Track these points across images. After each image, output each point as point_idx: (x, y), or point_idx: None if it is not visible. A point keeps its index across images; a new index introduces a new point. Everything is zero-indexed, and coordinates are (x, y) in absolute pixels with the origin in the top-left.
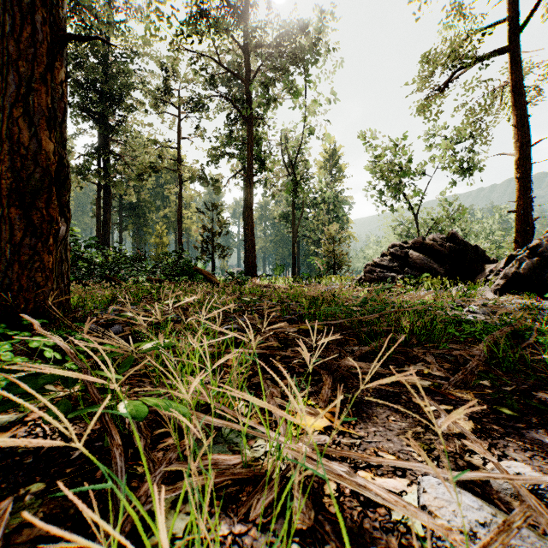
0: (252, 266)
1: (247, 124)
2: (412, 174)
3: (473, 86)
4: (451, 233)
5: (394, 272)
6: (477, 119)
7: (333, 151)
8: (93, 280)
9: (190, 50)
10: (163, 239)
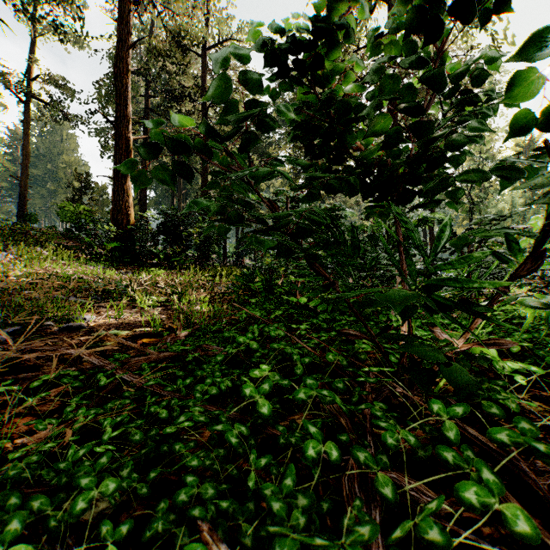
0: None
1: None
2: None
3: None
4: None
5: None
6: None
7: (528, 142)
8: None
9: None
10: None
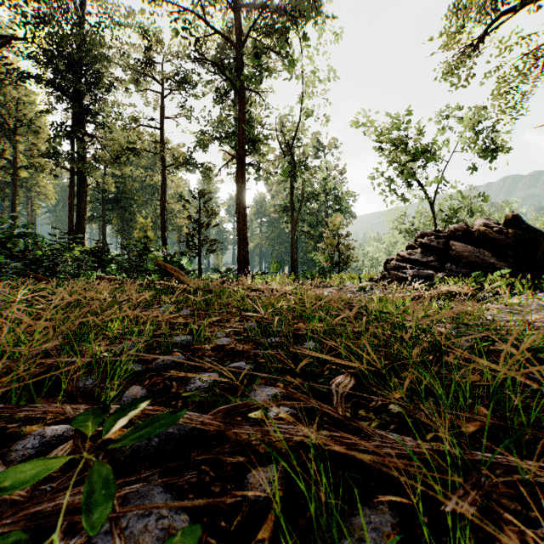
0: (244, 262)
1: (238, 95)
2: (432, 154)
3: (510, 45)
4: (512, 215)
5: (430, 269)
6: (511, 87)
7: (333, 141)
8: (4, 280)
9: (169, 3)
10: (148, 233)
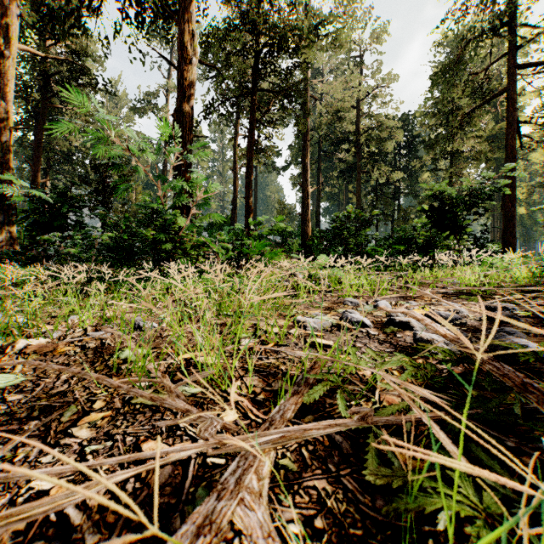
0: None
1: None
2: None
3: None
4: None
5: None
6: None
7: None
8: None
9: None
10: None
